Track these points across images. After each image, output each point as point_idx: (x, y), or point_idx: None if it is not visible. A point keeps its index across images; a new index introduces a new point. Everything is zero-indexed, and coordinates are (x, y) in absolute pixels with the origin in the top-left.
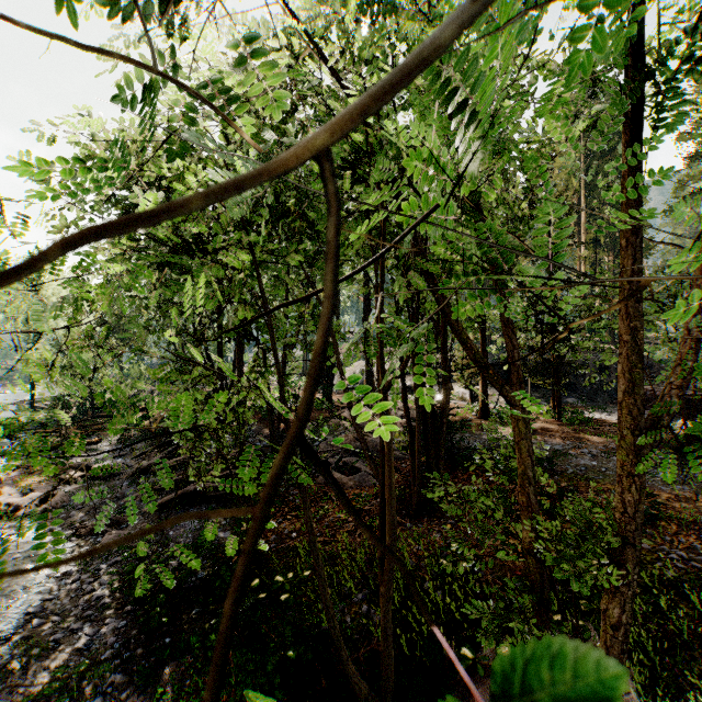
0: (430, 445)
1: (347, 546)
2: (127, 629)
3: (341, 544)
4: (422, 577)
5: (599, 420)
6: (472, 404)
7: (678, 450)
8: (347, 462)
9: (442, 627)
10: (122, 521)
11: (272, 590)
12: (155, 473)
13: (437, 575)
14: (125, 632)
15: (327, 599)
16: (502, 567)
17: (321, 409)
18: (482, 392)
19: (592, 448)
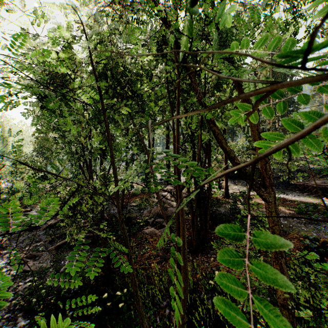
0: (202, 214)
1: (157, 271)
2: (29, 325)
3: (154, 269)
4: (199, 291)
5: (283, 198)
6: (220, 190)
7: (327, 215)
8: (157, 221)
9: (212, 325)
10: (36, 255)
11: (114, 301)
12: (58, 227)
13: (208, 290)
14: (28, 327)
15: (143, 326)
16: (244, 284)
17: (145, 193)
18: (225, 184)
19: (283, 213)
